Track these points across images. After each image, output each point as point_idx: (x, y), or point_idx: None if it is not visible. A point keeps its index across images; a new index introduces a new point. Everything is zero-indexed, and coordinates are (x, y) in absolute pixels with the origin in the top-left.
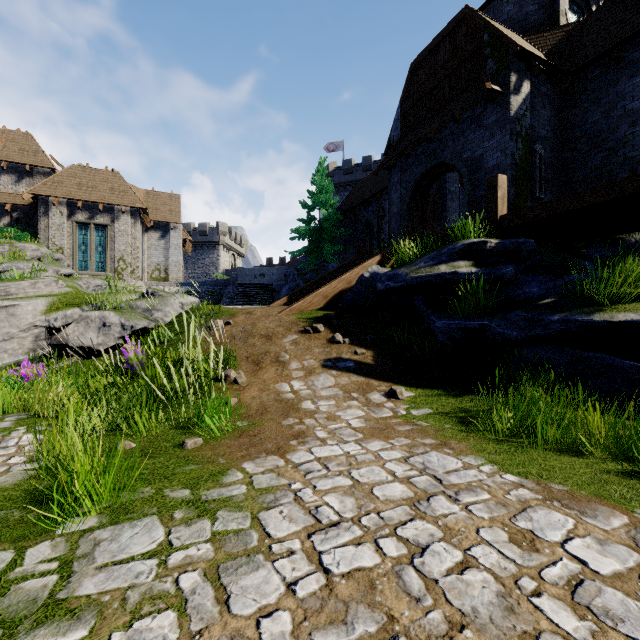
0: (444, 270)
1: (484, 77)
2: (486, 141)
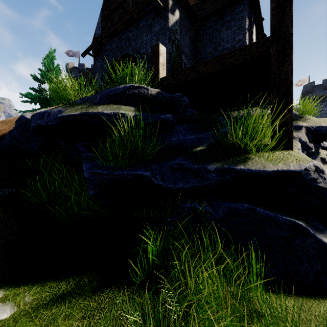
0: (102, 110)
1: None
2: (154, 42)
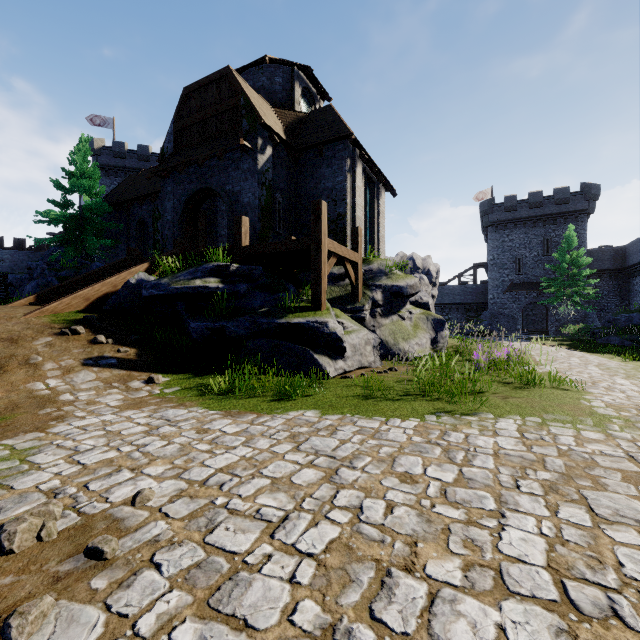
0: (198, 284)
1: (240, 132)
2: (242, 182)
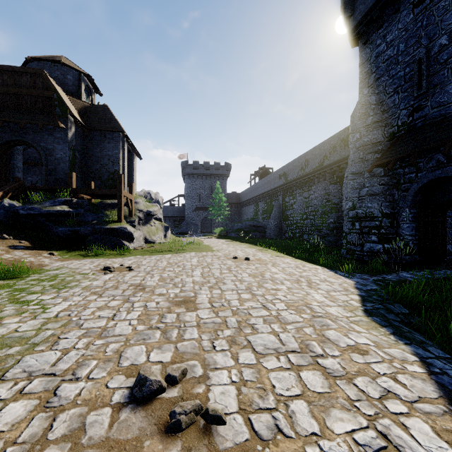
0: (59, 209)
1: (56, 116)
2: (56, 144)
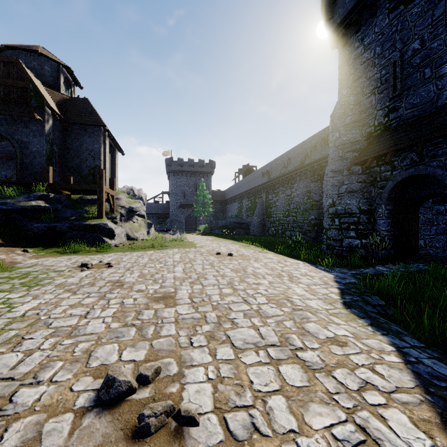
0: (35, 204)
1: (32, 107)
2: (32, 137)
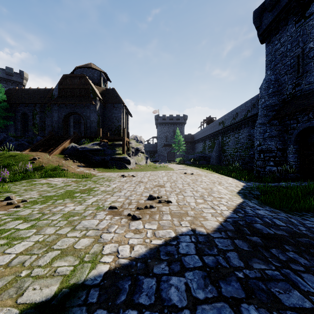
0: (96, 147)
1: (91, 98)
2: (91, 113)
